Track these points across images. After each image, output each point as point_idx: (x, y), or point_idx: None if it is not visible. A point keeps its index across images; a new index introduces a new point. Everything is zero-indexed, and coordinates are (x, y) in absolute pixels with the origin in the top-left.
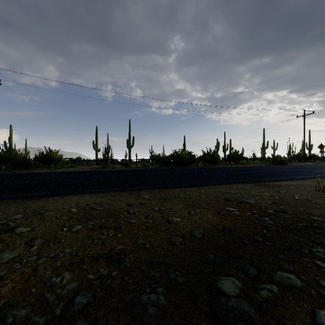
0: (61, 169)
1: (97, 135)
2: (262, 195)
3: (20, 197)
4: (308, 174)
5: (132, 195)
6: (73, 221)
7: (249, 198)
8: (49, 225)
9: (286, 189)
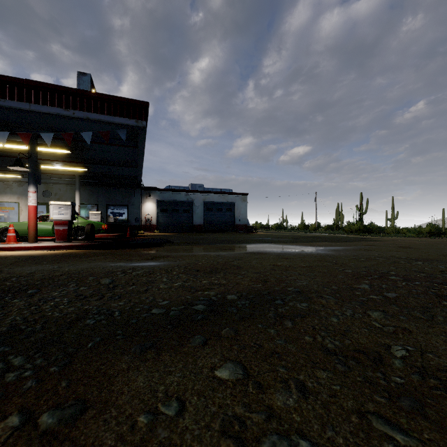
0: None
1: None
2: None
3: None
4: None
5: None
6: None
7: None
8: None
9: None
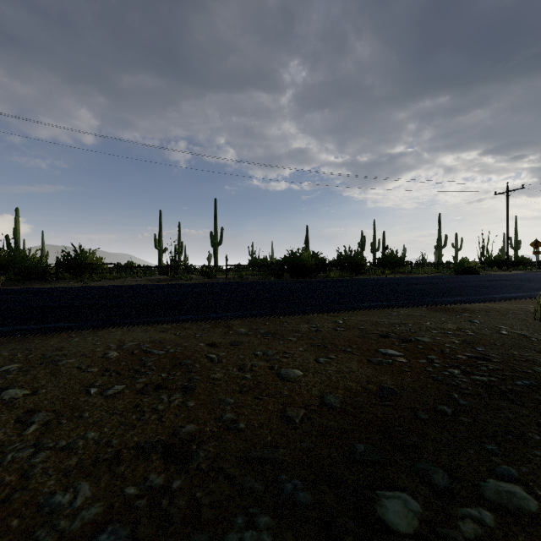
0: (100, 282)
1: (161, 225)
2: (443, 328)
3: (21, 331)
4: (518, 290)
5: (217, 327)
6: (109, 375)
7: (420, 333)
8: (64, 384)
9: (483, 317)
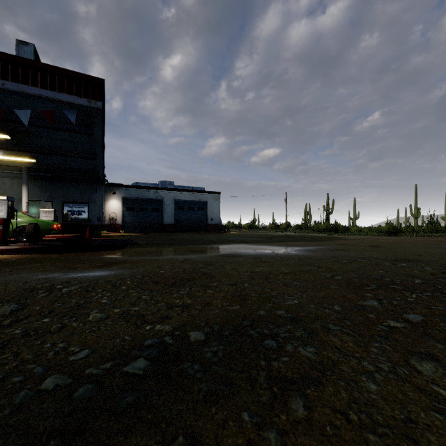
0: None
1: None
2: None
3: None
4: None
5: None
6: None
7: None
8: None
9: None
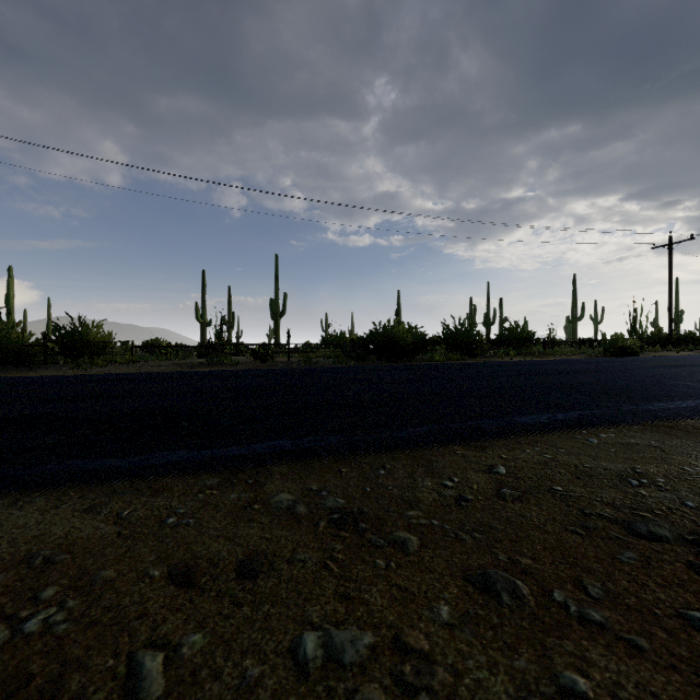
0: (107, 368)
1: (204, 291)
2: None
3: None
4: None
5: (231, 485)
6: None
7: None
8: None
9: None
